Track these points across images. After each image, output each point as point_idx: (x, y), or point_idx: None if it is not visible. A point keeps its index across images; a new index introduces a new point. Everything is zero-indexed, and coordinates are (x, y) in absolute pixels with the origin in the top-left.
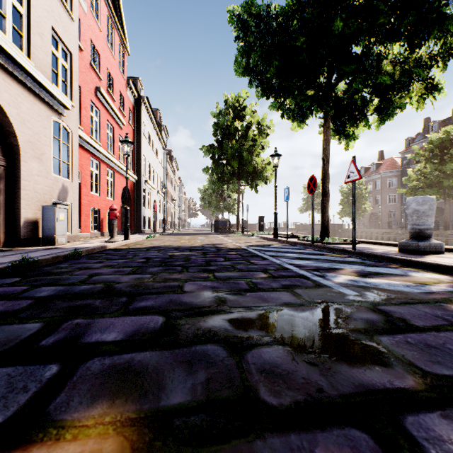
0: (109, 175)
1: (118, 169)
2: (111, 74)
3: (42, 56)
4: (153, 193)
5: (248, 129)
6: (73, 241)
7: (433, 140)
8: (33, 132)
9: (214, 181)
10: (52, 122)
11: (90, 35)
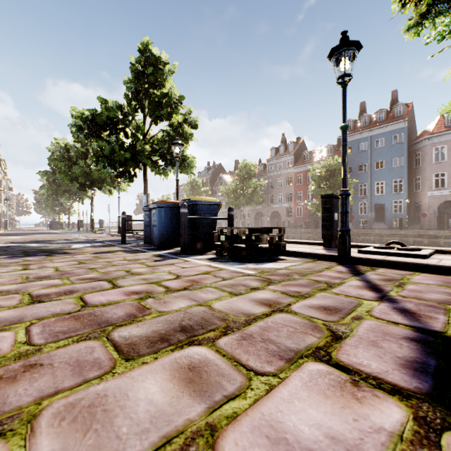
0: None
1: None
2: None
3: None
4: None
5: None
6: None
7: (188, 182)
8: None
9: (50, 194)
10: None
11: None
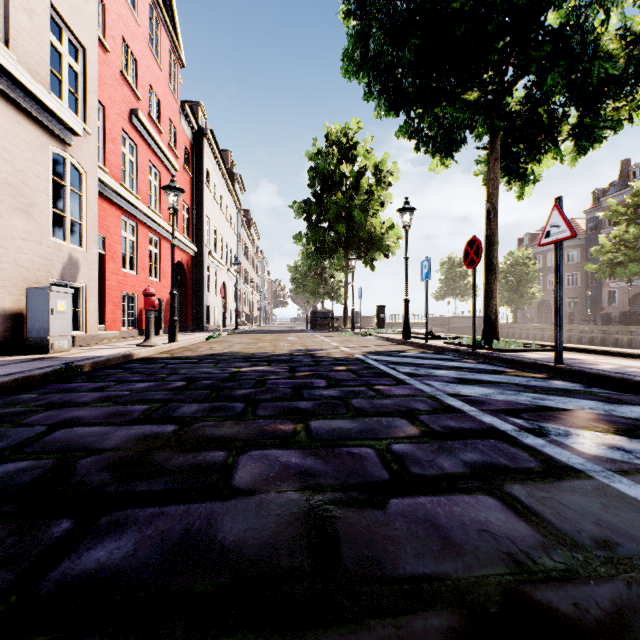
0: (152, 244)
1: (167, 235)
2: (156, 93)
3: (31, 47)
4: (221, 272)
5: (360, 177)
6: (89, 344)
7: None
8: (14, 167)
9: (311, 254)
10: (50, 154)
11: (121, 29)
